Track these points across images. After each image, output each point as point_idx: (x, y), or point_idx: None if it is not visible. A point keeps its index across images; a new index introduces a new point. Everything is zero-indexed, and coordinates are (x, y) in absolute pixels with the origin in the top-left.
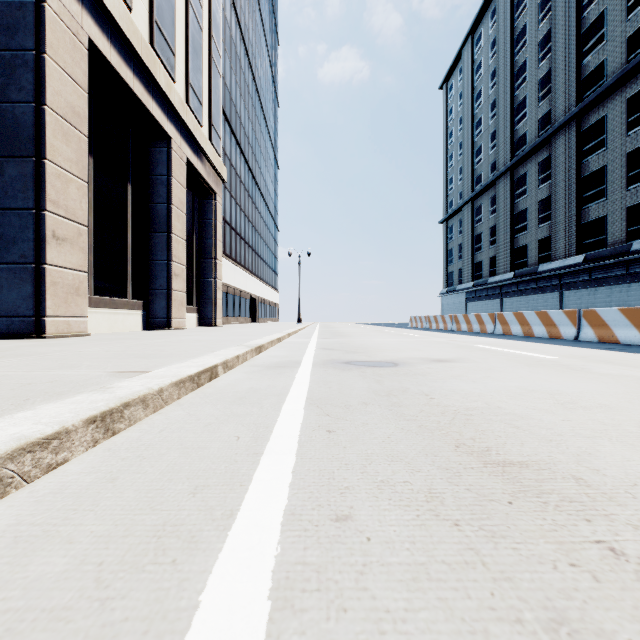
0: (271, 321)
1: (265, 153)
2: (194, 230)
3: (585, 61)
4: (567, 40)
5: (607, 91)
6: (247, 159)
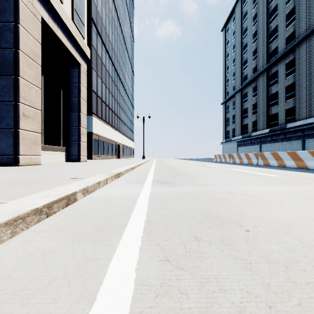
0: (129, 157)
1: (125, 64)
2: (61, 89)
3: None
4: None
5: None
6: (113, 63)
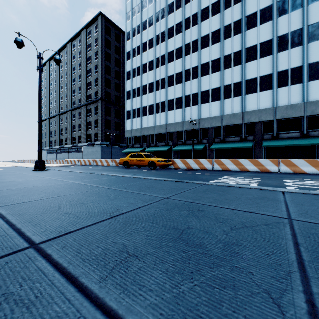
0: None
1: None
2: None
3: (73, 98)
4: (70, 90)
5: (75, 109)
6: None
